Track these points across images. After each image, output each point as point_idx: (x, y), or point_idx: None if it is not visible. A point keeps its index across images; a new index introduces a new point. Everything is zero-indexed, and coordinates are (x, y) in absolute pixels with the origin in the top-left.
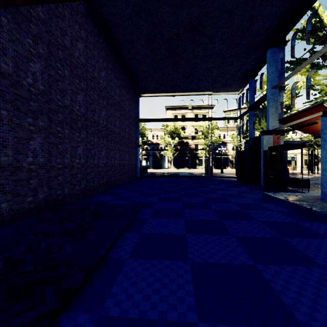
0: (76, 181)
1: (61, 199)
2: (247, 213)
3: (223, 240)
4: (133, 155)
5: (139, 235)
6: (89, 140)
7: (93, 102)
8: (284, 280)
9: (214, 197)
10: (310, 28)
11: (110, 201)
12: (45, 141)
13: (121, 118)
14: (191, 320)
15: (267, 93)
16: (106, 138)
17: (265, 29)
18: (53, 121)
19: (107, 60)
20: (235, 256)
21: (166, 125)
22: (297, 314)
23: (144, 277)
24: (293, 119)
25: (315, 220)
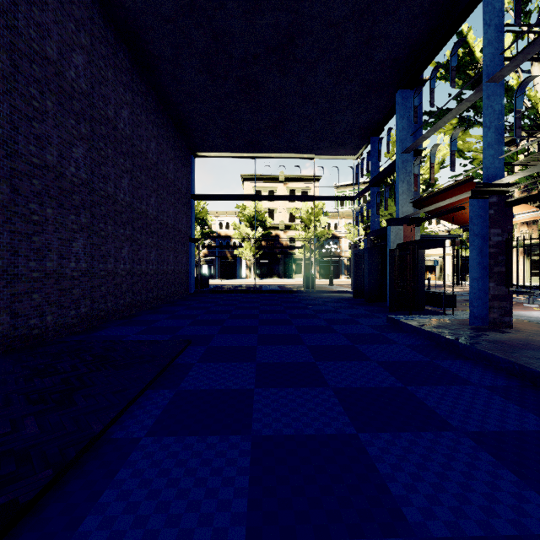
0: (71, 302)
1: (37, 334)
2: (358, 350)
3: (313, 396)
4: (182, 255)
5: (173, 394)
6: (96, 228)
7: (104, 162)
8: (398, 456)
9: (313, 325)
10: (455, 63)
11: (133, 335)
12: (4, 229)
13: (160, 191)
14: (235, 539)
15: (396, 160)
16: (130, 226)
17: (393, 60)
18: (22, 193)
19: (133, 90)
20: (328, 422)
21: (242, 206)
22: (409, 511)
23: (167, 469)
24: (433, 202)
25: (457, 357)
